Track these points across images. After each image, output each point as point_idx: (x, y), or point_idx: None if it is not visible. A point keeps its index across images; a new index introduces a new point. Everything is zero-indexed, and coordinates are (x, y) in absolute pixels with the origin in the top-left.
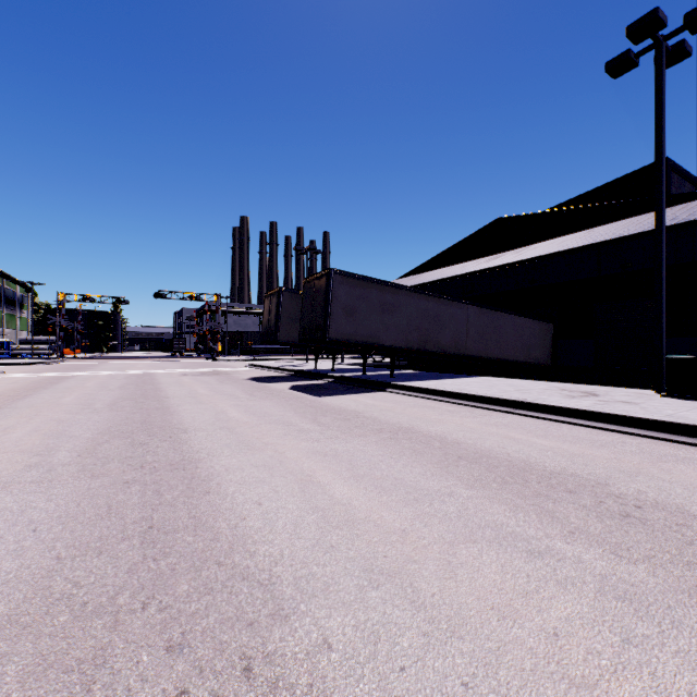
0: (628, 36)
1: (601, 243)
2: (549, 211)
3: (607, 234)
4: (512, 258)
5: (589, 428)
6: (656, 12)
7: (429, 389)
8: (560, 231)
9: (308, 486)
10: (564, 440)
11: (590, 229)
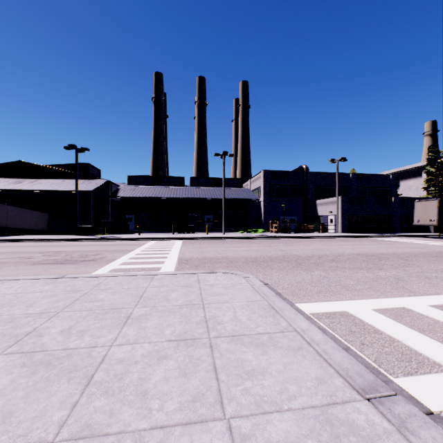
0: (69, 146)
1: (65, 191)
2: (47, 166)
3: (68, 187)
4: (30, 187)
5: (56, 242)
6: (74, 145)
7: (0, 239)
8: (52, 176)
9: (1, 250)
10: (50, 243)
11: (64, 179)
